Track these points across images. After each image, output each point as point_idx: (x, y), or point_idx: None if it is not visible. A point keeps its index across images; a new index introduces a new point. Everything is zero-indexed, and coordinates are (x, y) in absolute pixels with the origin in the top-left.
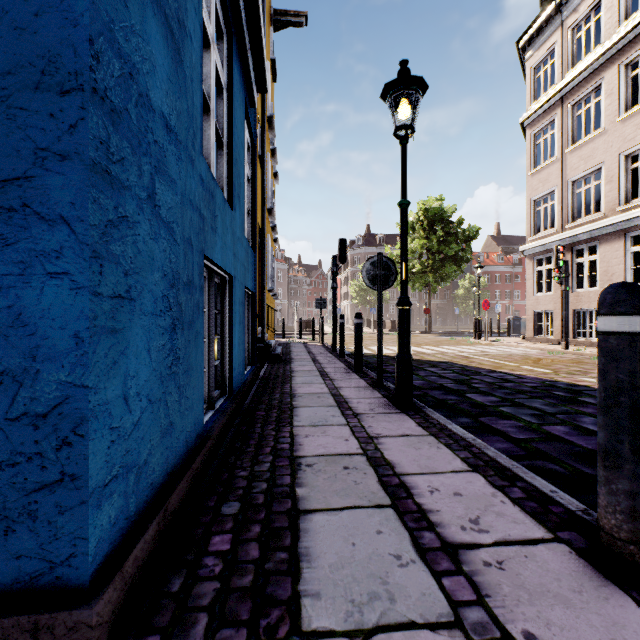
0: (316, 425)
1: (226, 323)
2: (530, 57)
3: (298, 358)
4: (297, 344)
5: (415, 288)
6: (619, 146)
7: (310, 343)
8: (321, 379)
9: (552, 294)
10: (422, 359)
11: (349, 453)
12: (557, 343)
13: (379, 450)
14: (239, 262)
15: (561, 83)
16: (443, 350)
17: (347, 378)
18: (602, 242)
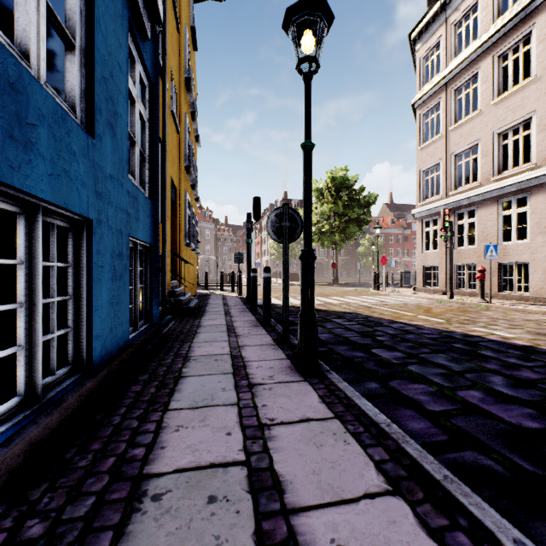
0: (197, 407)
1: (83, 279)
2: (420, 48)
3: (211, 311)
4: (216, 296)
5: (324, 246)
6: (493, 125)
7: (229, 295)
8: (226, 335)
9: (438, 251)
10: (329, 310)
11: (225, 462)
12: (442, 293)
13: (268, 453)
14: (113, 205)
15: (445, 71)
16: (348, 300)
17: (253, 334)
18: (479, 207)
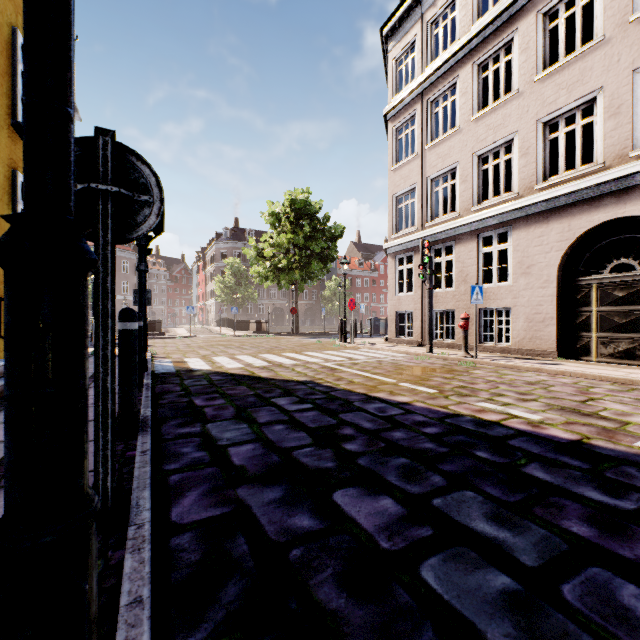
0: None
1: None
2: (393, 48)
3: None
4: None
5: (282, 286)
6: (473, 146)
7: None
8: None
9: (413, 294)
10: (275, 378)
11: None
12: (418, 345)
13: None
14: None
15: (422, 76)
16: (306, 359)
17: None
18: (458, 242)
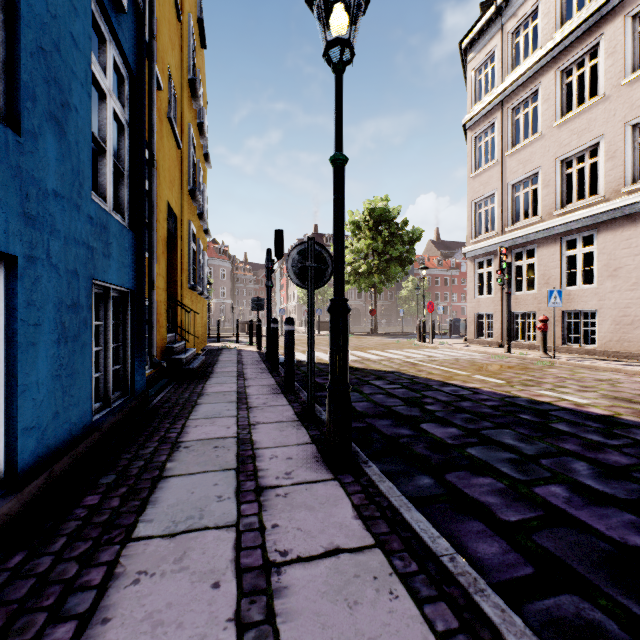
0: (176, 532)
1: (1, 345)
2: (472, 59)
3: (221, 371)
4: (230, 350)
5: (361, 289)
6: (555, 151)
7: (246, 349)
8: (235, 408)
9: (493, 296)
10: (367, 368)
11: None
12: (497, 345)
13: (273, 623)
14: (60, 235)
15: (501, 86)
16: (389, 355)
17: (271, 405)
18: (540, 246)
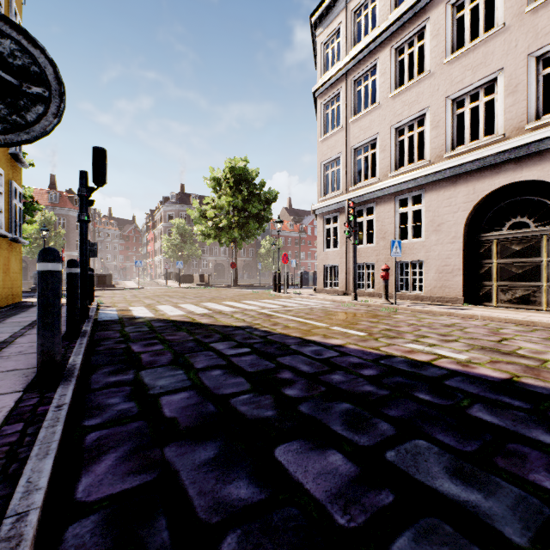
0: None
1: None
2: (321, 33)
3: None
4: None
5: (223, 243)
6: (391, 119)
7: None
8: None
9: (338, 250)
10: (215, 324)
11: None
12: (343, 294)
13: None
14: None
15: (346, 58)
16: (244, 306)
17: None
18: (378, 204)
